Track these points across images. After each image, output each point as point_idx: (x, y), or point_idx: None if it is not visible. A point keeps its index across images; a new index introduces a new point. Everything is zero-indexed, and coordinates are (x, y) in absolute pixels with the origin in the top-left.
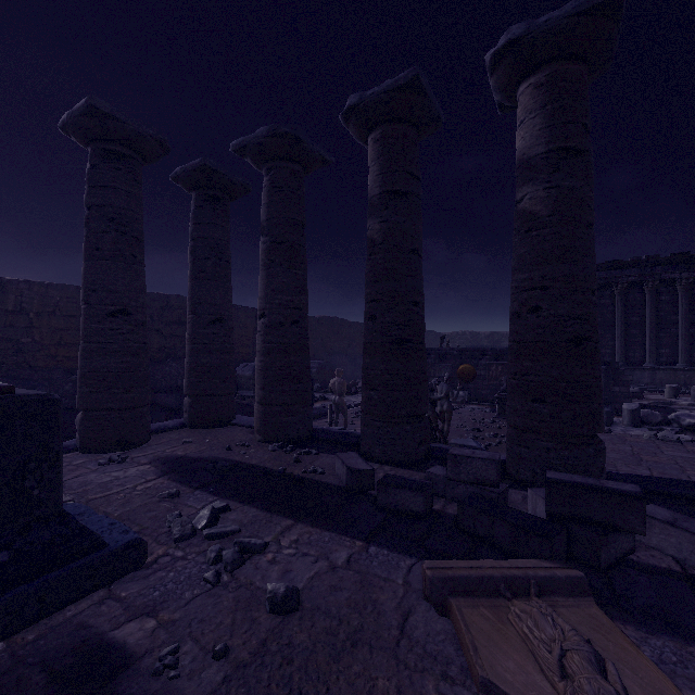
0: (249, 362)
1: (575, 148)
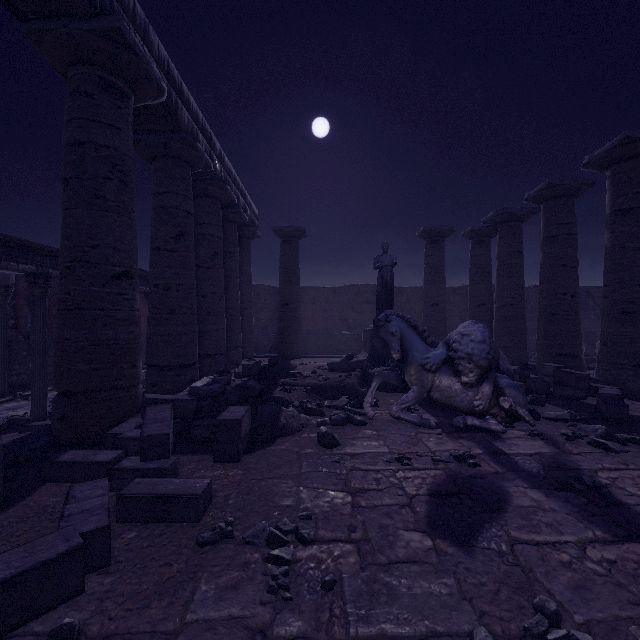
0: None
1: (626, 208)
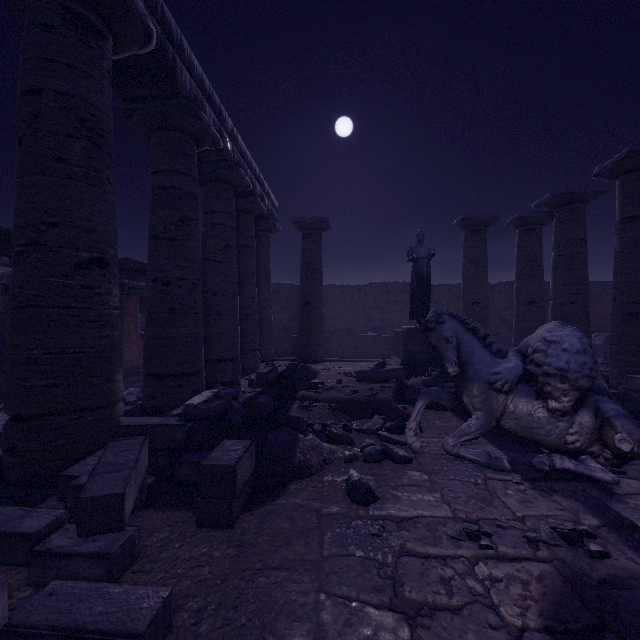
0: (603, 332)
1: None
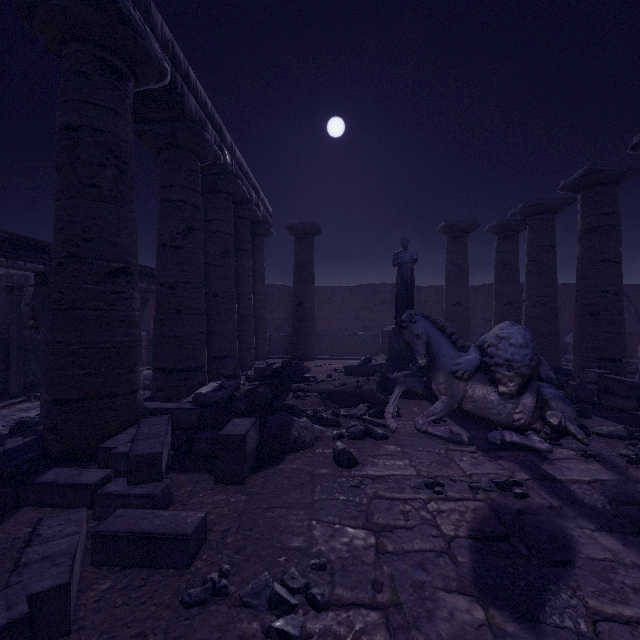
0: None
1: None
